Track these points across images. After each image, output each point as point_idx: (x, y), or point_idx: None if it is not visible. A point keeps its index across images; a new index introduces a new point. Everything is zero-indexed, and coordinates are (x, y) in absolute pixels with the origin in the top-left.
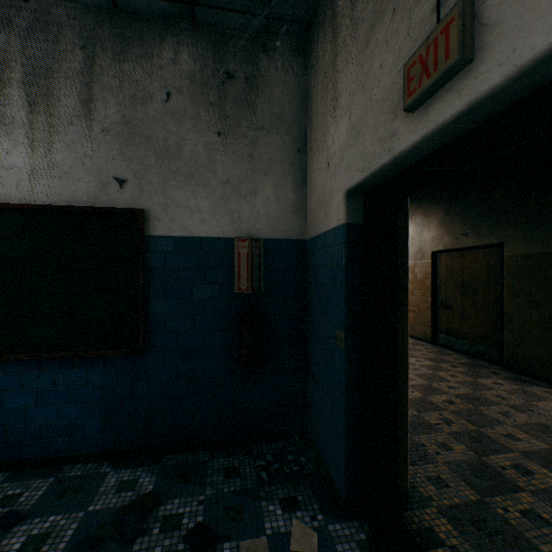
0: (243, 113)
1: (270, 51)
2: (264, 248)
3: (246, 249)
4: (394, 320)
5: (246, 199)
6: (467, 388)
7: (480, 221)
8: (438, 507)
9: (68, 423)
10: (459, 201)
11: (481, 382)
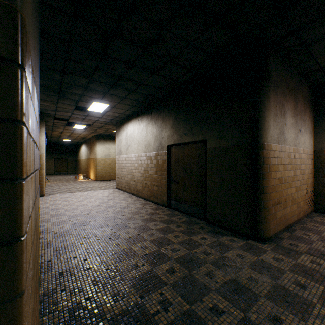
0: None
1: None
2: None
3: None
4: None
5: None
6: (185, 248)
7: (194, 125)
8: None
9: None
10: (182, 111)
11: (194, 239)
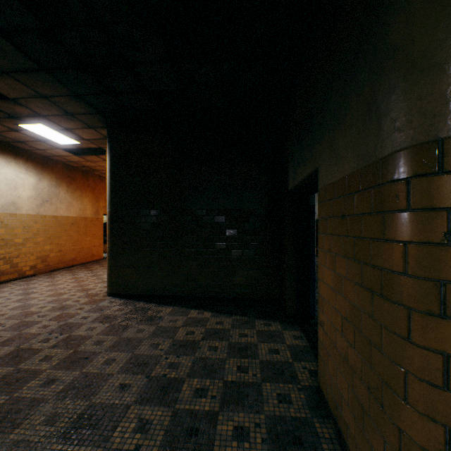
0: None
1: None
2: None
3: None
4: None
5: None
6: None
7: None
8: (298, 383)
9: None
10: None
11: None
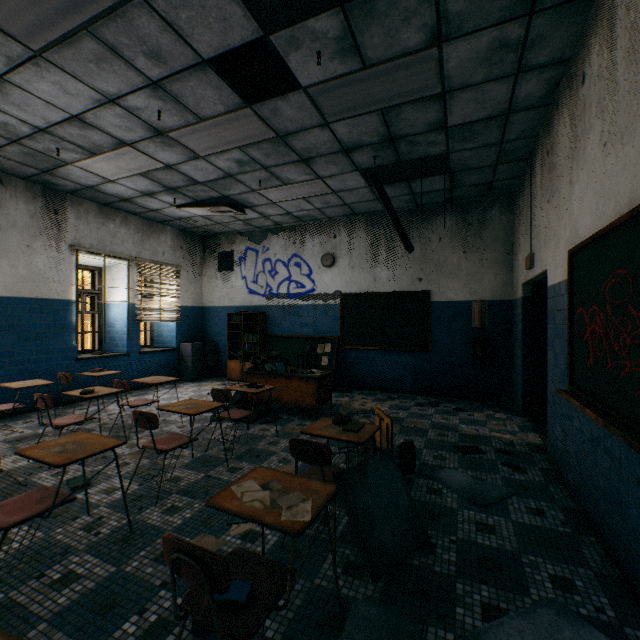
0: (476, 240)
1: (491, 207)
2: (487, 305)
3: (477, 306)
4: (545, 337)
5: (477, 282)
6: None
7: None
8: None
9: (400, 377)
10: None
11: None
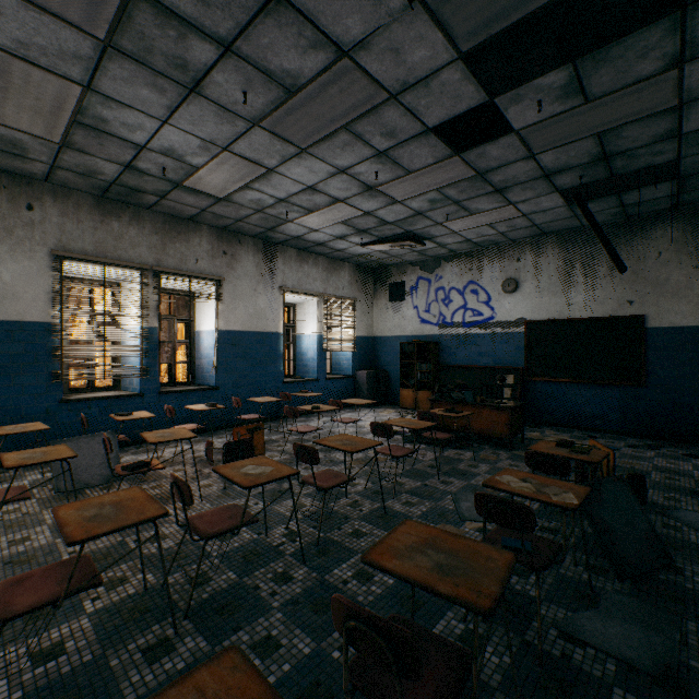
0: None
1: None
2: None
3: None
4: None
5: None
6: None
7: None
8: None
9: (602, 414)
10: None
11: None
